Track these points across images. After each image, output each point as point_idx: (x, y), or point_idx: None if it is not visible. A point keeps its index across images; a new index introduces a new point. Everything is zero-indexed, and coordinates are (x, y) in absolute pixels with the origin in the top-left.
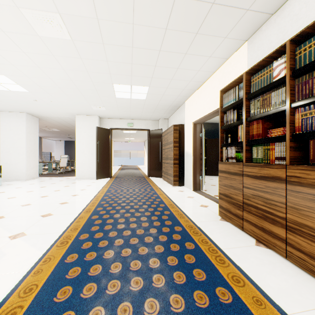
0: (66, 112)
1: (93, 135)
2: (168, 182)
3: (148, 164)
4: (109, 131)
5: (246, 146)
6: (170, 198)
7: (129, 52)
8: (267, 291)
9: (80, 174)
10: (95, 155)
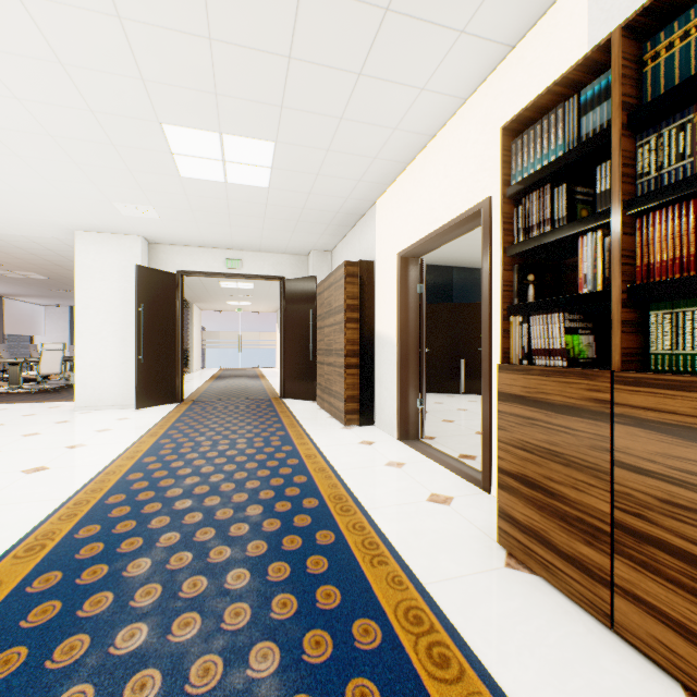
0: (44, 221)
1: (128, 289)
2: (332, 415)
3: (282, 367)
4: (174, 279)
5: (624, 308)
6: (335, 472)
7: None
8: None
9: (90, 395)
10: (134, 342)
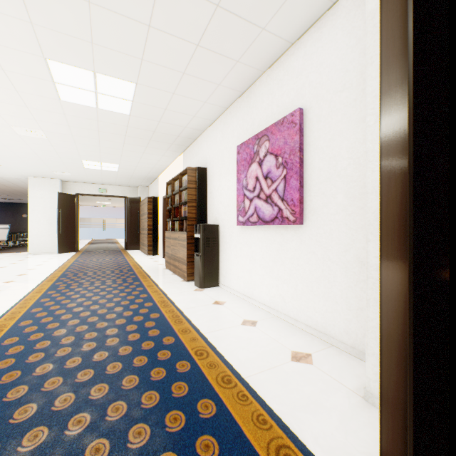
0: (16, 173)
1: (54, 202)
2: (144, 253)
3: (126, 236)
4: (74, 197)
5: (172, 221)
6: (137, 262)
7: (98, 148)
8: (157, 282)
9: (36, 248)
10: (56, 225)
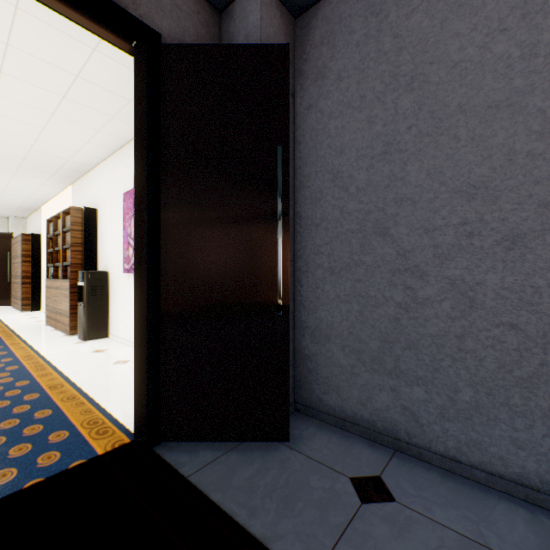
0: None
1: None
2: (18, 309)
3: None
4: None
5: (55, 267)
6: (2, 320)
7: None
8: (27, 339)
9: None
10: None
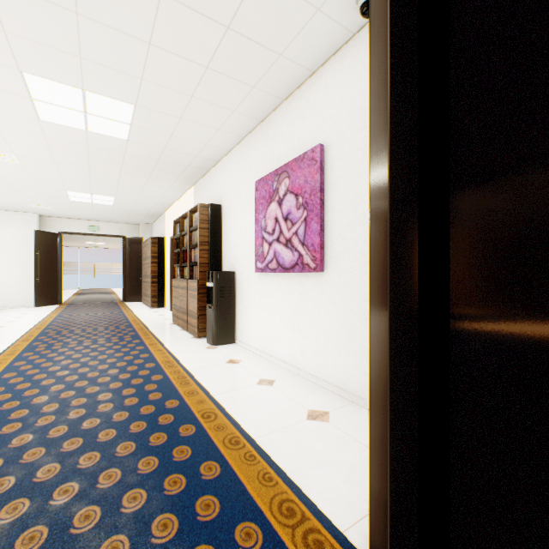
0: None
1: (29, 242)
2: (147, 305)
3: (124, 284)
4: (57, 236)
5: (181, 267)
6: (137, 316)
7: (87, 177)
8: (161, 339)
9: (5, 300)
10: (33, 271)
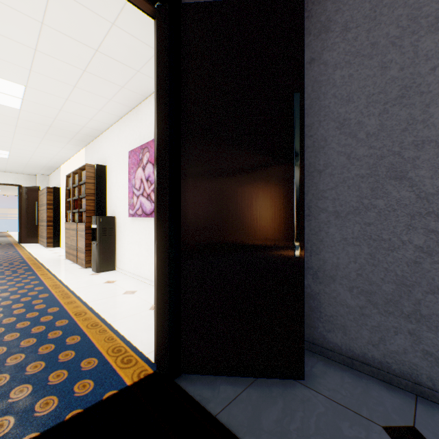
0: None
1: None
2: (43, 246)
3: (20, 228)
4: None
5: (73, 213)
6: (32, 255)
7: None
8: (53, 270)
9: None
10: None
